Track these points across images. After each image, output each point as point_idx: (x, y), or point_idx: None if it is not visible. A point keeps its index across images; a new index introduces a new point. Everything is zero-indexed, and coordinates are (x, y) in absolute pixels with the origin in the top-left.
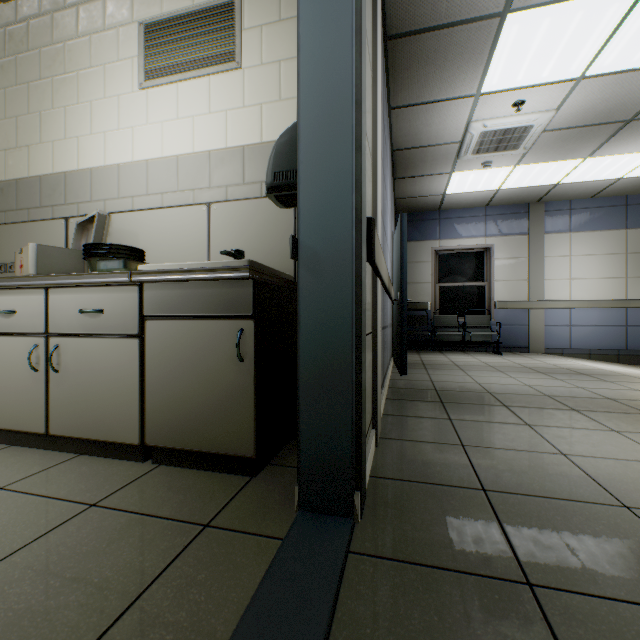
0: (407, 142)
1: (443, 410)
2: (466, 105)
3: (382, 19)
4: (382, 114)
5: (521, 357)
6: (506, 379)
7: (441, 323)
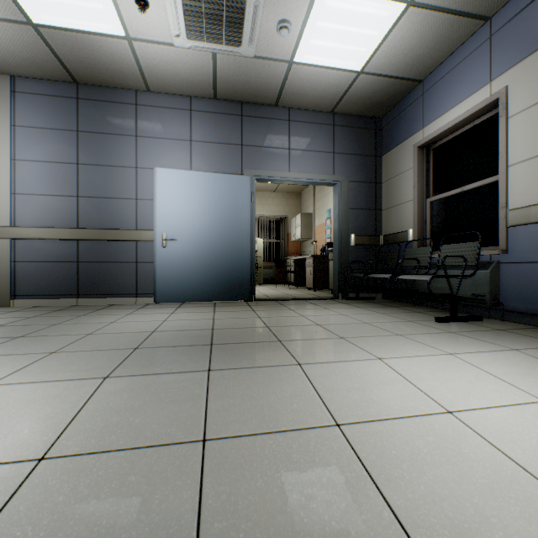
0: (203, 89)
1: (36, 310)
2: (146, 47)
3: (64, 82)
4: (71, 134)
5: (432, 328)
6: (150, 319)
7: (410, 261)
